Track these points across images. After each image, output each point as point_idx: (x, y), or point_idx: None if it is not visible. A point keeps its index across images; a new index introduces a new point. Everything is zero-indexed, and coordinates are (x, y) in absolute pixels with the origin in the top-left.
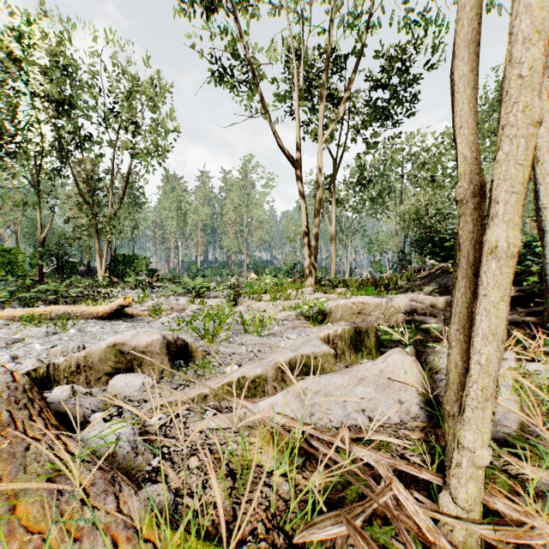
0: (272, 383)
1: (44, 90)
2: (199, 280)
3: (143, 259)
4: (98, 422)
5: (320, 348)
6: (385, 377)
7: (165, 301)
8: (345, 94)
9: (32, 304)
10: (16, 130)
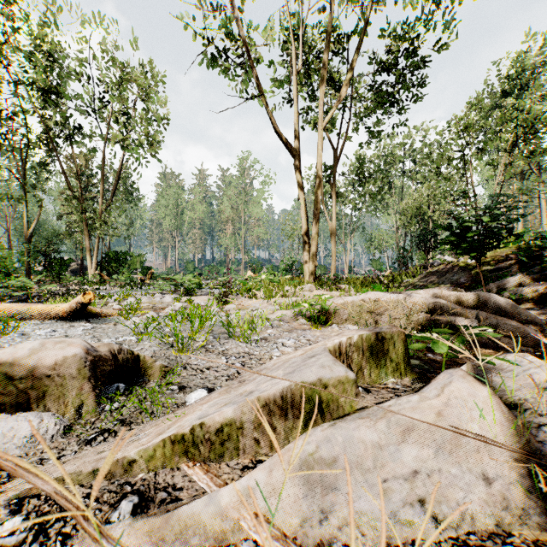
0: (252, 434)
1: (29, 78)
2: (188, 276)
3: (137, 257)
4: None
5: (332, 371)
6: (448, 424)
7: (148, 299)
8: (347, 75)
9: None
10: (1, 120)
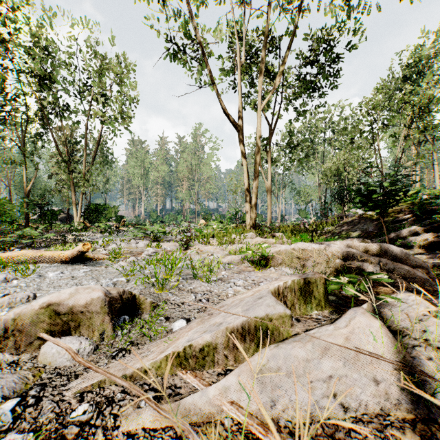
0: (222, 352)
1: (28, 67)
2: (156, 226)
3: (112, 208)
4: (4, 419)
5: (275, 309)
6: (352, 346)
7: (126, 244)
8: (280, 68)
9: (8, 248)
10: (5, 101)
